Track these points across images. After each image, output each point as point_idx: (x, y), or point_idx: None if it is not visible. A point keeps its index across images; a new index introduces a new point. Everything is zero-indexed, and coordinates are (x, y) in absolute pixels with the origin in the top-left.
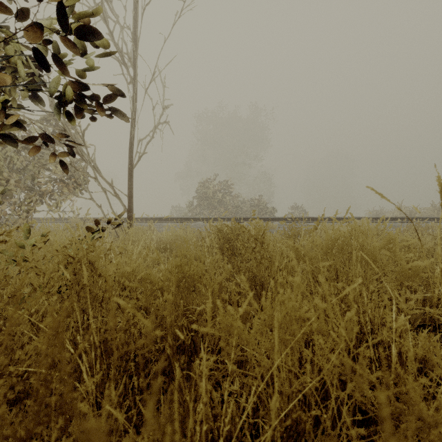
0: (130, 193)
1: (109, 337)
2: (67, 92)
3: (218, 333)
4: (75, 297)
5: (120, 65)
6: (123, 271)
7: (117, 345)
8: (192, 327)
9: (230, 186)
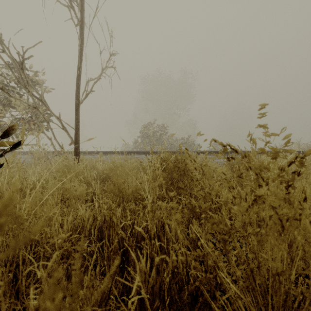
0: (76, 126)
1: None
2: None
3: None
4: None
5: (69, 11)
6: None
7: None
8: None
9: (166, 128)
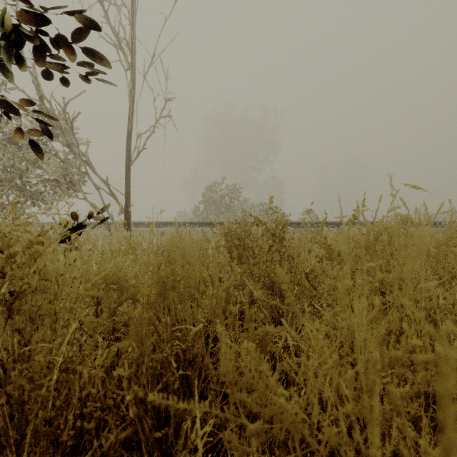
0: (127, 192)
1: (26, 385)
2: (6, 15)
3: (220, 413)
4: (3, 311)
5: (117, 51)
6: (88, 273)
7: (40, 400)
8: (150, 398)
9: (238, 190)
